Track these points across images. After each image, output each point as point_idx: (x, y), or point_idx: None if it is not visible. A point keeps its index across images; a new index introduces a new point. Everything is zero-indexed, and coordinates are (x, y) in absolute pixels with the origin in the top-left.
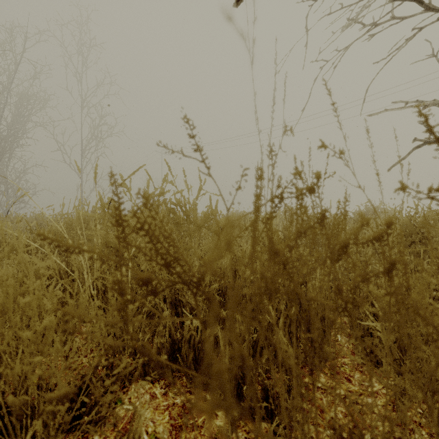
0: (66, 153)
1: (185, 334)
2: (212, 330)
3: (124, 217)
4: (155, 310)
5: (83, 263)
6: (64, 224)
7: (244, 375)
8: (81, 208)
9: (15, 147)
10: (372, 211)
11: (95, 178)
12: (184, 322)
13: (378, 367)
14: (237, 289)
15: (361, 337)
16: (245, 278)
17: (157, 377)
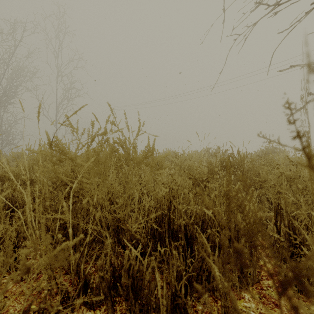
0: (45, 108)
1: (125, 263)
2: (150, 257)
3: (70, 154)
4: (99, 237)
5: (25, 198)
6: (29, 160)
7: (182, 313)
8: (44, 148)
9: (7, 104)
10: (270, 151)
11: (38, 116)
12: (125, 248)
13: (301, 291)
14: (172, 218)
15: (292, 269)
16: (180, 210)
17: (98, 303)
